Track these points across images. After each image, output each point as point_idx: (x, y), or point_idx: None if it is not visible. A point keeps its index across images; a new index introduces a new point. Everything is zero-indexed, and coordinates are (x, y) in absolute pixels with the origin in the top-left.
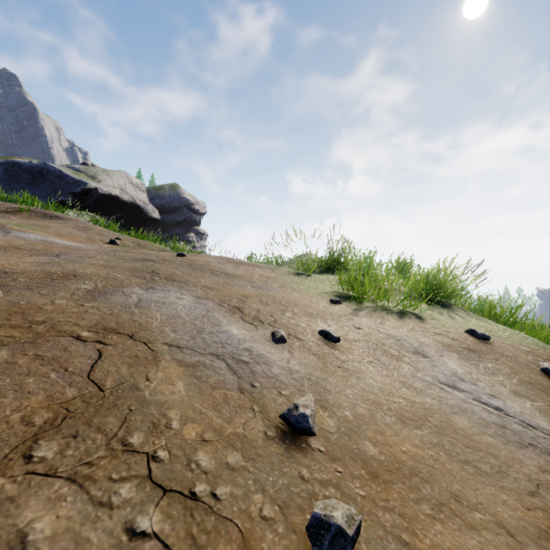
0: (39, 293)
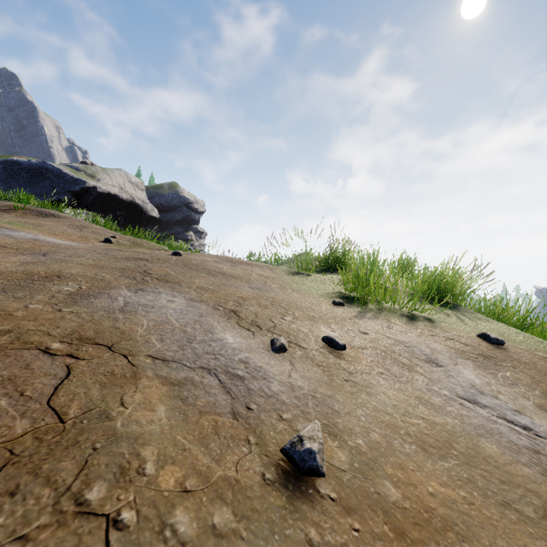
0: (14, 296)
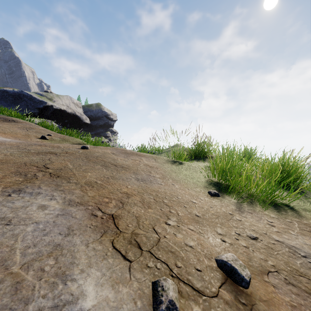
0: None
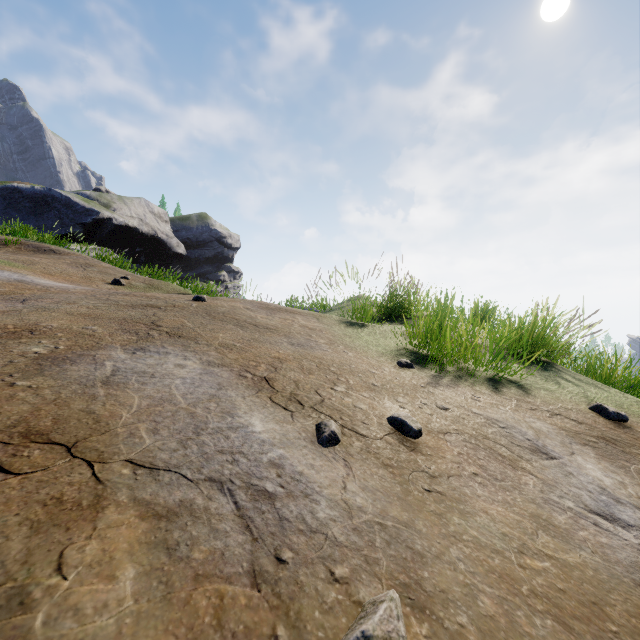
0: None
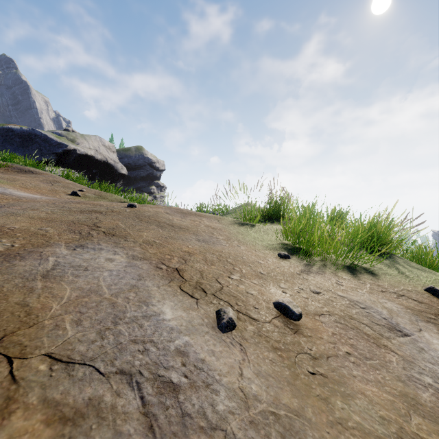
0: None
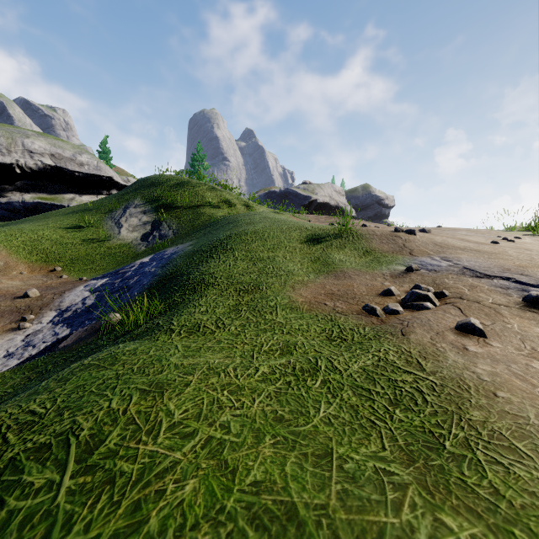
0: None
